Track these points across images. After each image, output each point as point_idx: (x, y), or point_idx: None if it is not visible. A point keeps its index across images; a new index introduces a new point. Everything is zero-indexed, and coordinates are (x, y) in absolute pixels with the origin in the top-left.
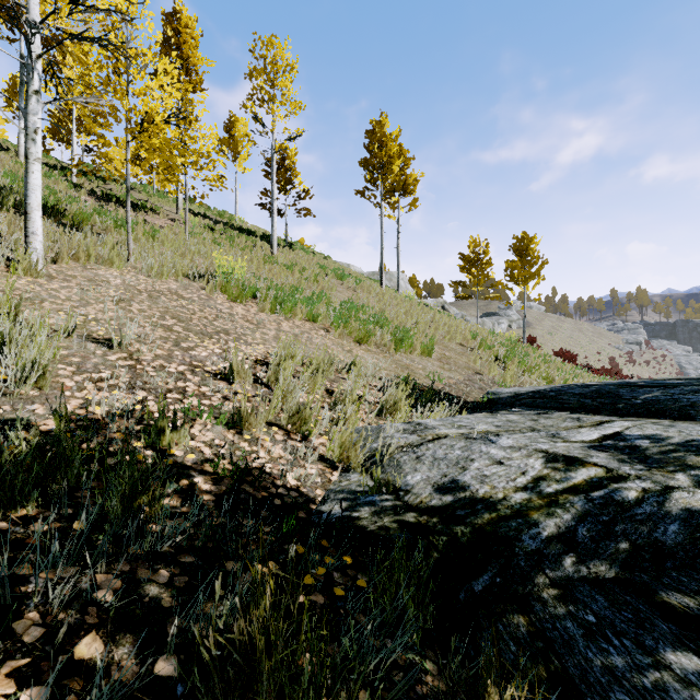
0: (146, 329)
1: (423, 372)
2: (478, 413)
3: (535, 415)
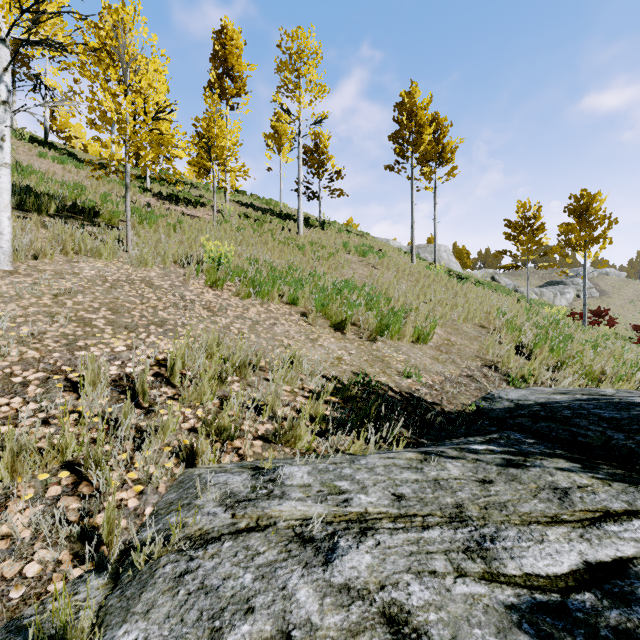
0: (37, 328)
1: (402, 366)
2: (403, 455)
3: (498, 466)
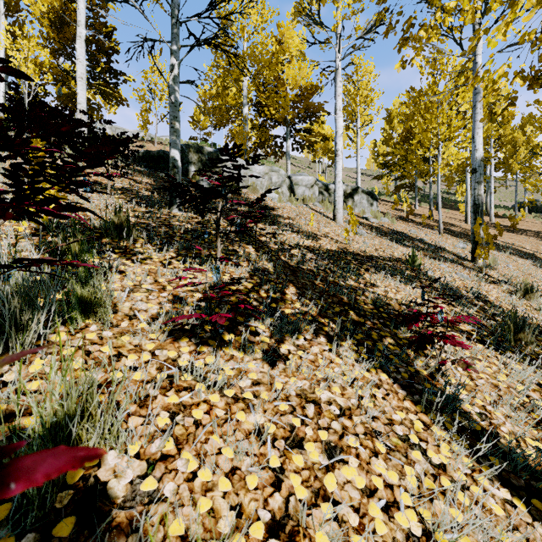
0: None
1: None
2: None
3: None
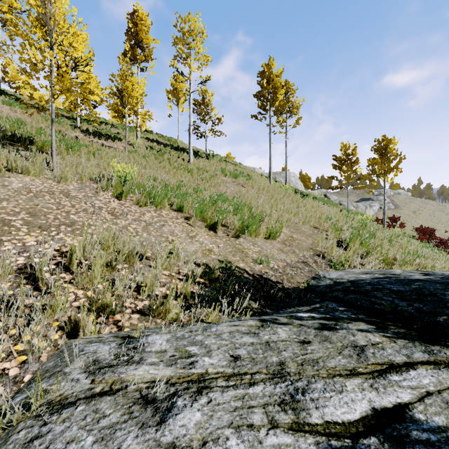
0: None
1: (257, 255)
2: (246, 323)
3: (316, 329)
